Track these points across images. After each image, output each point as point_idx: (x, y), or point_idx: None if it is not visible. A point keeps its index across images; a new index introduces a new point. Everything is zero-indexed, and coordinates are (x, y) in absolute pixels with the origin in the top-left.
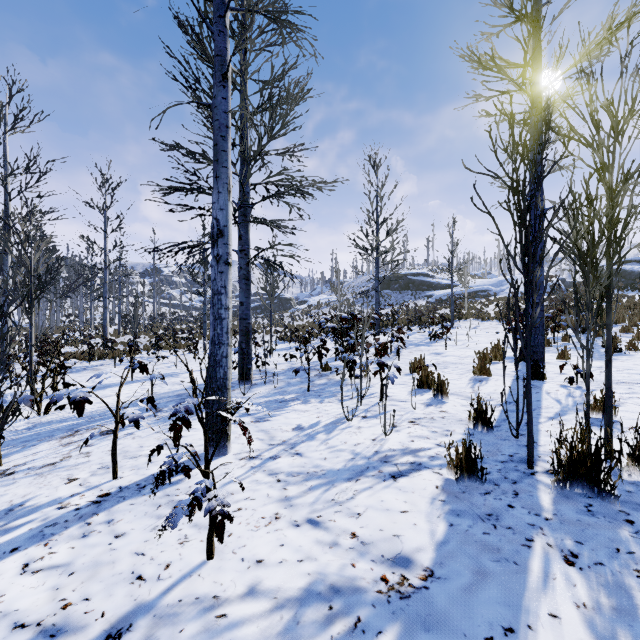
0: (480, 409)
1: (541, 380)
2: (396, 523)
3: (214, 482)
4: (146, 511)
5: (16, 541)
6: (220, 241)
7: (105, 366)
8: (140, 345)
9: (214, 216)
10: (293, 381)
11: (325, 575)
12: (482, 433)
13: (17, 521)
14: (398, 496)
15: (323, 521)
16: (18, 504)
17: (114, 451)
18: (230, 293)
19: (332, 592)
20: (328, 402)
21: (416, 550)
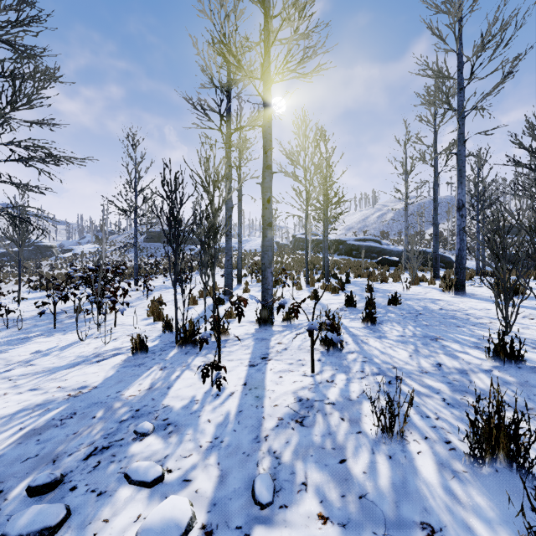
0: (168, 321)
1: (222, 304)
2: (88, 377)
3: None
4: None
5: None
6: None
7: None
8: None
9: None
10: (41, 323)
11: (34, 403)
12: (167, 334)
13: None
14: (96, 368)
15: (41, 387)
16: None
17: None
18: None
19: (36, 406)
20: (71, 333)
21: (93, 383)
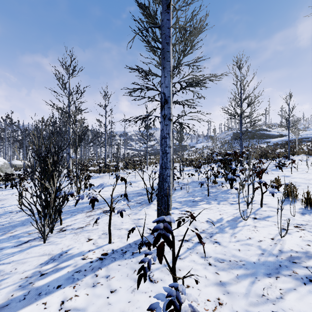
0: None
1: None
2: None
3: (183, 285)
4: (127, 273)
5: (60, 279)
6: (165, 106)
7: (105, 176)
8: (119, 167)
9: (162, 91)
10: (196, 189)
11: None
12: None
13: (63, 264)
14: None
15: None
16: (65, 251)
17: (109, 227)
18: (171, 137)
19: None
20: (223, 204)
21: None
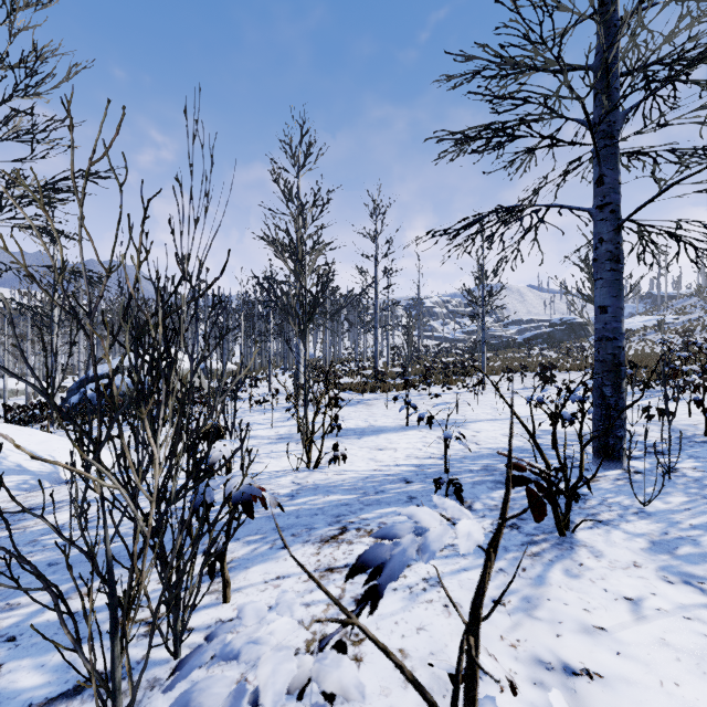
0: None
1: None
2: None
3: None
4: None
5: None
6: None
7: (376, 401)
8: None
9: None
10: None
11: None
12: None
13: None
14: None
15: None
16: None
17: None
18: None
19: None
20: None
21: None
